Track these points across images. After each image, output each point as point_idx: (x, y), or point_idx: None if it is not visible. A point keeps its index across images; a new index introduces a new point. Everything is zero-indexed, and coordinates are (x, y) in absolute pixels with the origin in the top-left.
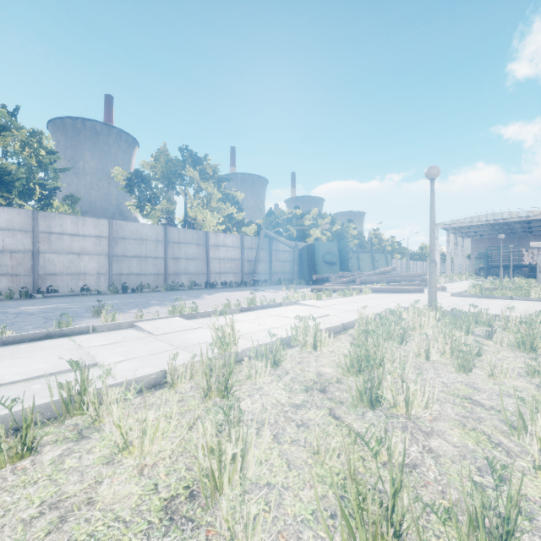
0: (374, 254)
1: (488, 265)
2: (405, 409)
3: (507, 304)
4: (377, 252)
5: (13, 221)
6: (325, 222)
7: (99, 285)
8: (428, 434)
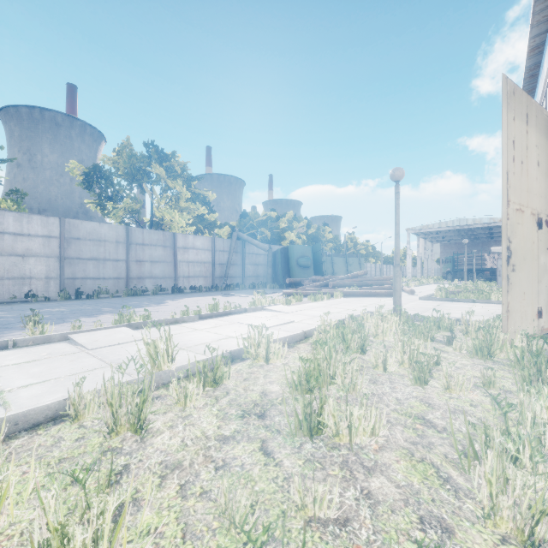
0: (348, 258)
1: (454, 268)
2: (349, 437)
3: (469, 307)
4: (351, 256)
5: None
6: (301, 225)
7: (48, 290)
8: (370, 471)
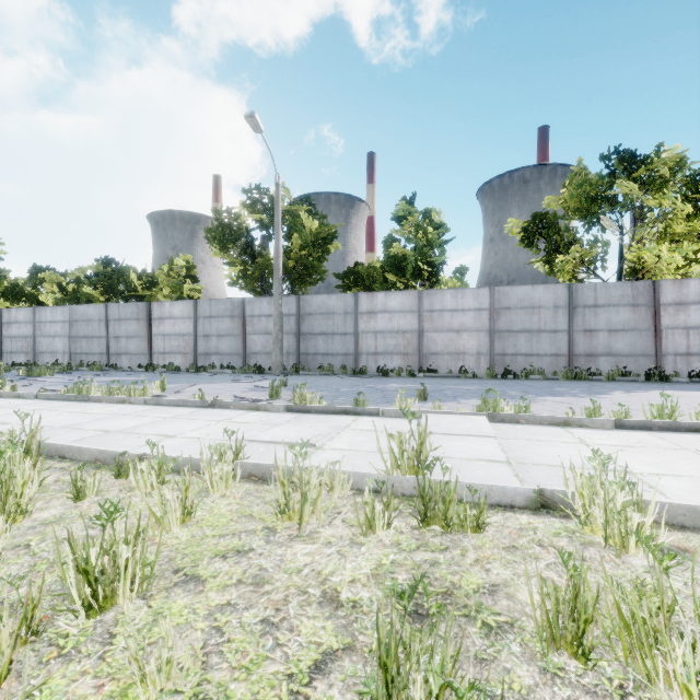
0: None
1: None
2: None
3: None
4: None
5: (405, 304)
6: None
7: (478, 367)
8: None
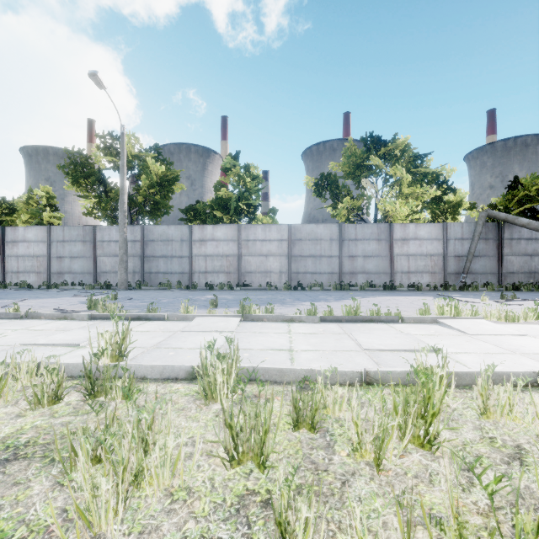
0: None
1: None
2: None
3: None
4: None
5: (228, 234)
6: None
7: (280, 282)
8: None
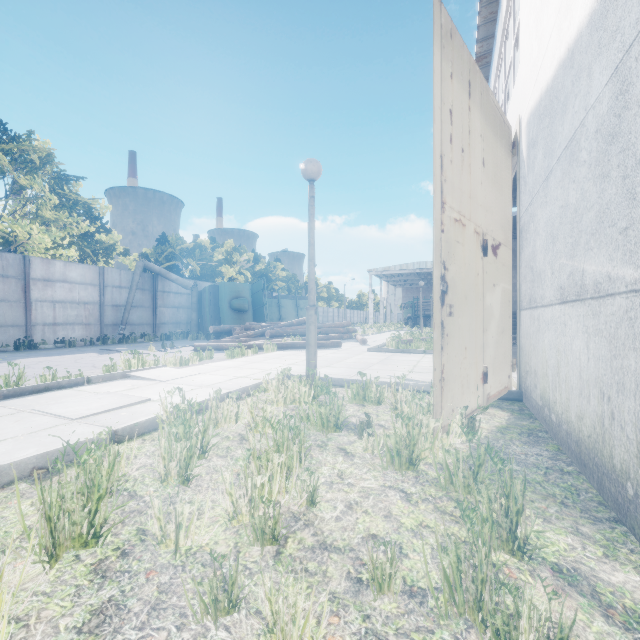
0: (299, 301)
1: (415, 314)
2: None
3: (418, 361)
4: (302, 298)
5: None
6: (243, 259)
7: None
8: None
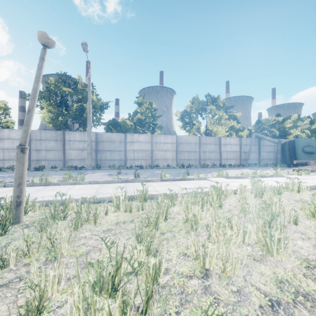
0: None
1: None
2: None
3: None
4: None
5: (146, 139)
6: (304, 123)
7: (172, 164)
8: None
